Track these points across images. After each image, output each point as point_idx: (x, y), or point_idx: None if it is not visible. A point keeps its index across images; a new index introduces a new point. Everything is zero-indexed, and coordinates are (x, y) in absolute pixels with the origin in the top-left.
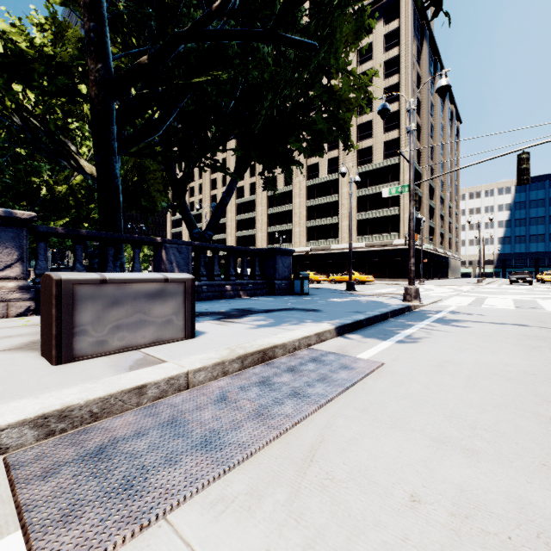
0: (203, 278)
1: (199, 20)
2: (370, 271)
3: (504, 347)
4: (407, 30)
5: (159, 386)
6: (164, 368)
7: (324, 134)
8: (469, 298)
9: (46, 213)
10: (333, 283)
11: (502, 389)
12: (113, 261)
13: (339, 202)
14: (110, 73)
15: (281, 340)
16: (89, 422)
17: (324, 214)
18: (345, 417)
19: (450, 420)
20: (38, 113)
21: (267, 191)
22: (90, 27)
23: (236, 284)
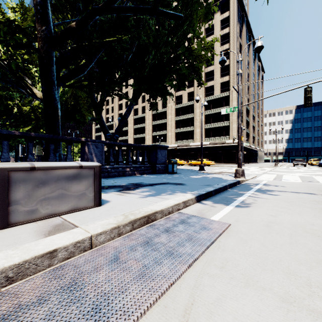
0: (112, 163)
1: (108, 0)
2: (212, 158)
3: (306, 210)
4: (234, 17)
5: (68, 249)
6: (73, 234)
7: (186, 76)
8: (273, 175)
9: (17, 123)
10: (191, 166)
11: (317, 246)
12: (53, 153)
13: (194, 118)
14: (51, 33)
15: (160, 207)
16: (5, 285)
17: (185, 125)
18: (209, 275)
19: (289, 277)
20: (4, 58)
21: (152, 111)
22: (37, 2)
23: (132, 167)
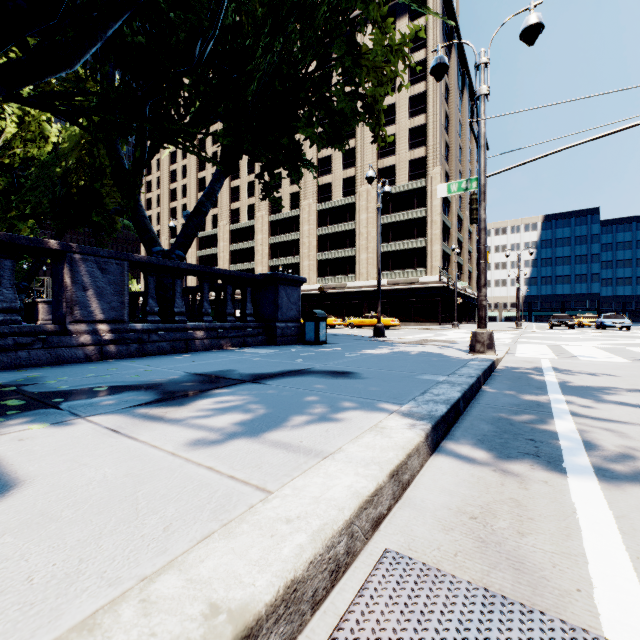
0: (153, 318)
1: None
2: (393, 314)
3: None
4: (436, 30)
5: None
6: None
7: (346, 117)
8: (540, 346)
9: None
10: (351, 328)
11: None
12: None
13: (357, 231)
14: None
15: (281, 562)
16: None
17: (338, 245)
18: None
19: None
20: None
21: (269, 215)
22: None
23: (213, 328)
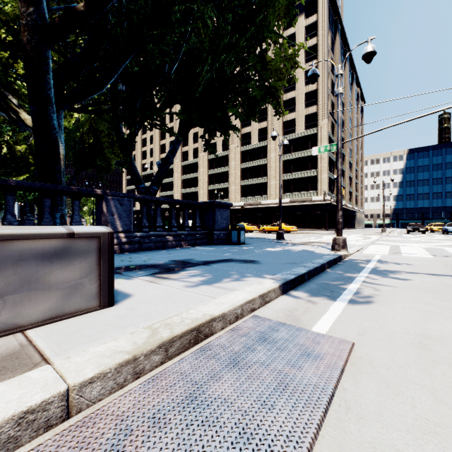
0: (145, 229)
1: None
2: (293, 222)
3: None
4: (324, 23)
5: None
6: (25, 386)
7: (258, 101)
8: (385, 246)
9: (8, 170)
10: (263, 233)
11: None
12: (49, 212)
13: (268, 165)
14: (44, 19)
15: (221, 309)
16: None
17: (255, 175)
18: None
19: None
20: None
21: (208, 155)
22: None
23: (177, 235)
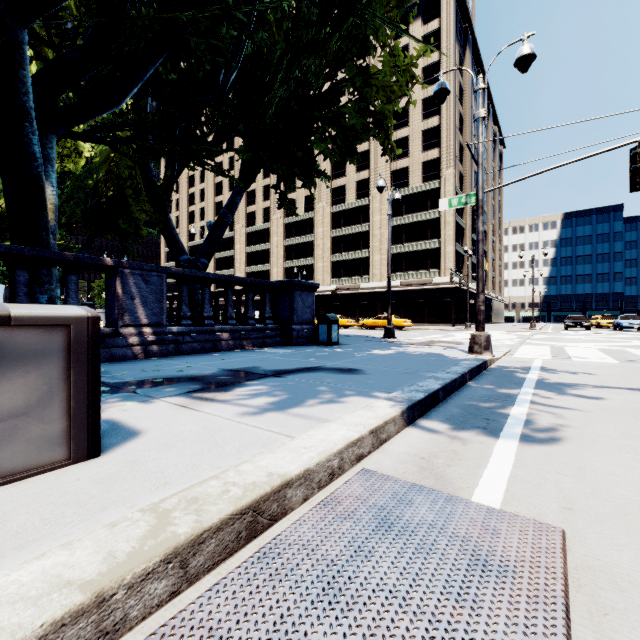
0: (186, 321)
1: None
2: (406, 314)
3: None
4: (449, 32)
5: None
6: None
7: (357, 132)
8: (542, 347)
9: None
10: (364, 329)
11: None
12: (26, 293)
13: (370, 233)
14: None
15: (302, 461)
16: None
17: (352, 247)
18: None
19: None
20: None
21: (284, 218)
22: None
23: (237, 330)
